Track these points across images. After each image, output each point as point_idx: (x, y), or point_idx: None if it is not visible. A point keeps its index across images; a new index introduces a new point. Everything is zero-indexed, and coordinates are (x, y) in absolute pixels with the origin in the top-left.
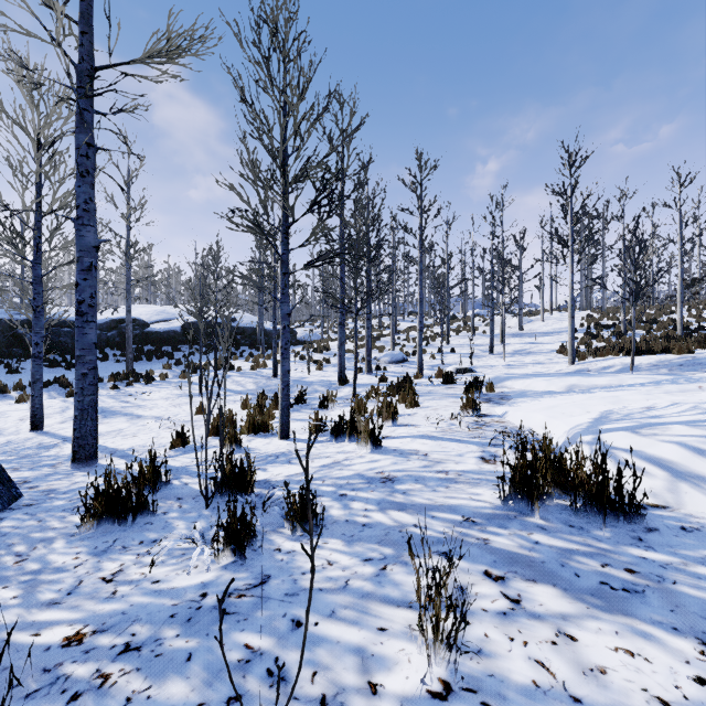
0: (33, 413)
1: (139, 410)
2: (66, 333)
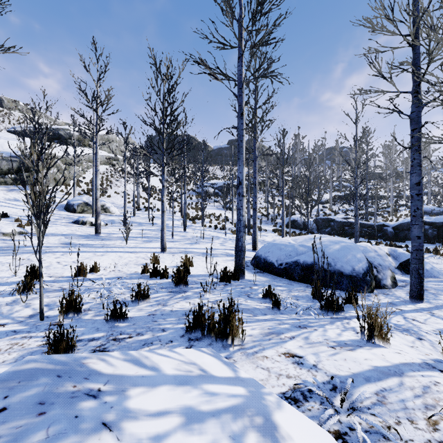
0: None
1: None
2: None
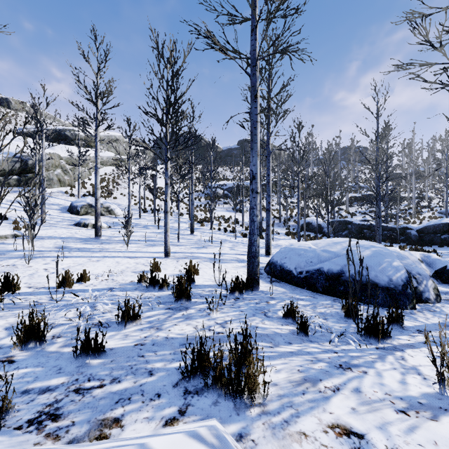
0: None
1: None
2: None
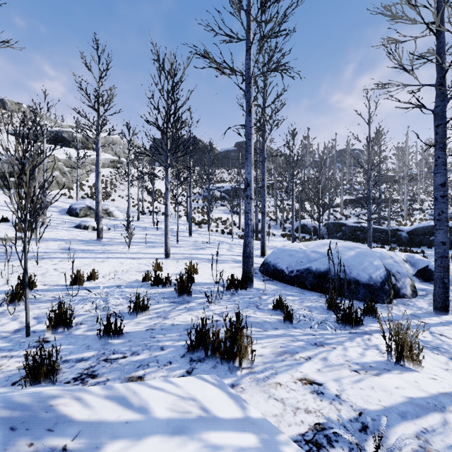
0: None
1: None
2: None
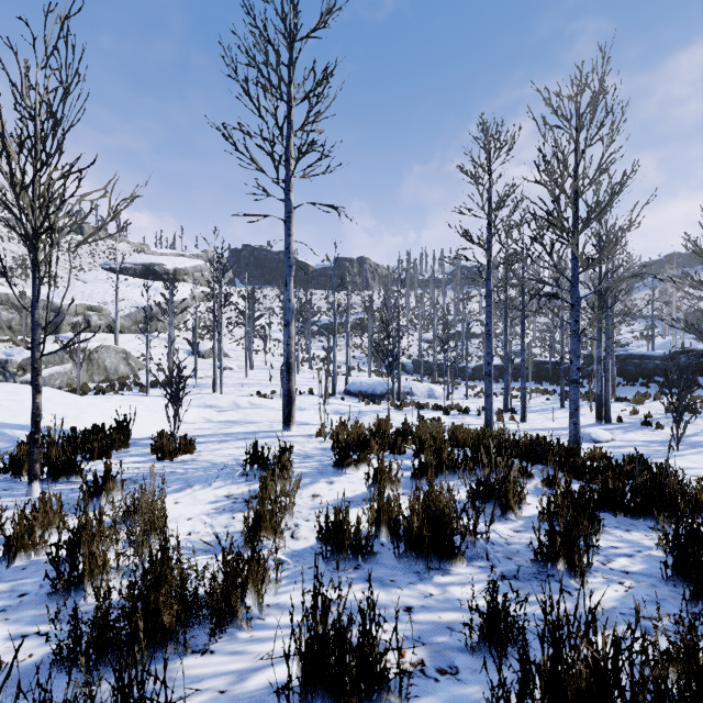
0: (446, 396)
1: (472, 403)
2: (632, 364)
